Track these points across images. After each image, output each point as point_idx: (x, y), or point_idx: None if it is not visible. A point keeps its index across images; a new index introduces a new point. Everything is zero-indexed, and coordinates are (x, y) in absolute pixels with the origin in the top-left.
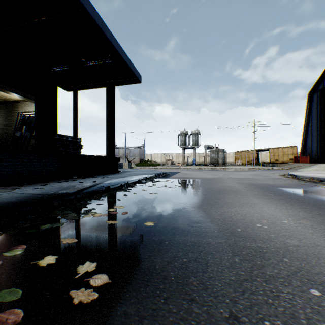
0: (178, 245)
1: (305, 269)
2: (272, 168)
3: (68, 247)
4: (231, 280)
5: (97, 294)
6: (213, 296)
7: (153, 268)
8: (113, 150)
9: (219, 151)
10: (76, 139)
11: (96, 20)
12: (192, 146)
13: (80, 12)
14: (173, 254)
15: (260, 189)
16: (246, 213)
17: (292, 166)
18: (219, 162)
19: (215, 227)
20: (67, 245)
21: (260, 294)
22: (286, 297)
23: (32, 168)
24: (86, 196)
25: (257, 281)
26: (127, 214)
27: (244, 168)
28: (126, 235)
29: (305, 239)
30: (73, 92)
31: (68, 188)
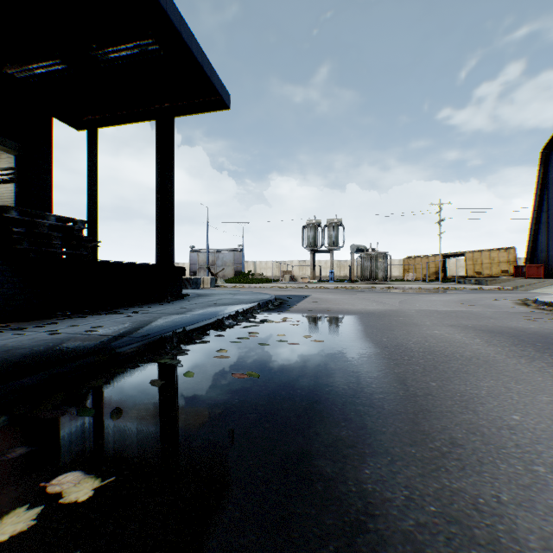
0: None
1: None
2: (481, 287)
3: None
4: None
5: None
6: None
7: None
8: (170, 250)
9: (378, 255)
10: (74, 223)
11: None
12: (328, 247)
13: None
14: None
15: (537, 351)
16: None
17: (516, 283)
18: (377, 276)
19: None
20: None
21: None
22: None
23: None
24: None
25: None
26: None
27: (426, 287)
28: None
29: None
30: (88, 131)
31: None
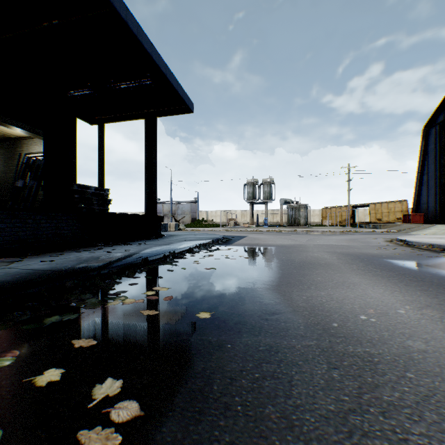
0: (246, 350)
1: (441, 392)
2: (374, 230)
3: (82, 353)
4: (330, 411)
5: (121, 437)
6: (303, 440)
7: (208, 389)
8: (154, 205)
9: (301, 207)
10: (103, 191)
11: (130, 24)
12: (263, 200)
13: (107, 12)
14: (239, 366)
15: (360, 262)
16: (343, 297)
17: (401, 228)
18: (300, 222)
19: (299, 320)
20: (80, 350)
21: (376, 436)
22: (419, 443)
23: (39, 232)
24: (113, 273)
25: (369, 412)
26: (171, 299)
27: (334, 230)
28: (169, 333)
29: (435, 340)
30: (99, 126)
31: (89, 260)
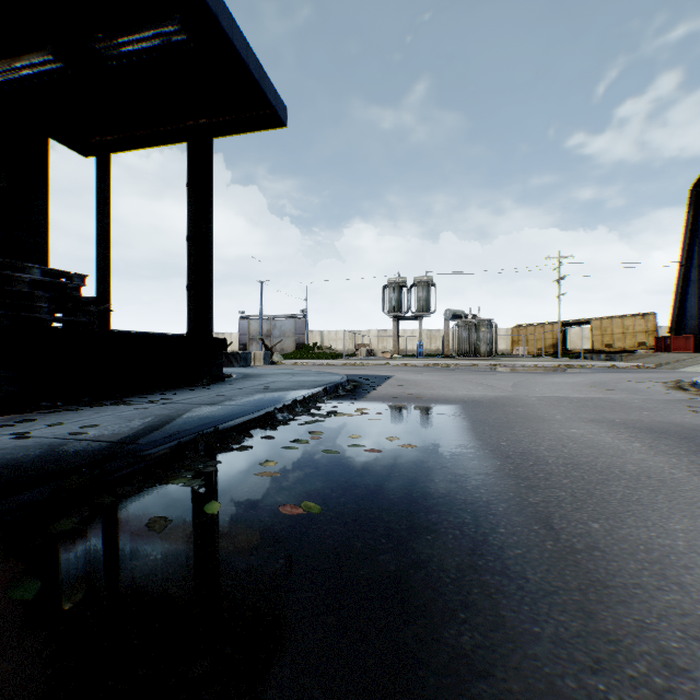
0: None
1: None
2: (615, 365)
3: None
4: None
5: None
6: None
7: None
8: (207, 317)
9: (481, 323)
10: (68, 279)
11: None
12: (415, 313)
13: None
14: None
15: None
16: None
17: (660, 360)
18: (479, 350)
19: None
20: None
21: None
22: None
23: None
24: None
25: None
26: None
27: (543, 365)
28: None
29: None
30: (98, 157)
31: None
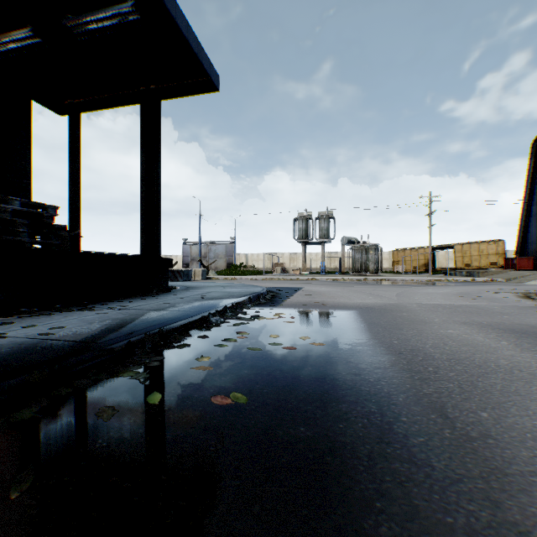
0: None
1: None
2: (474, 279)
3: None
4: None
5: None
6: None
7: None
8: (156, 241)
9: (369, 247)
10: (44, 209)
11: None
12: (319, 239)
13: None
14: None
15: None
16: None
17: (509, 275)
18: (369, 268)
19: None
20: None
21: None
22: None
23: None
24: None
25: None
26: None
27: (419, 279)
28: None
29: None
30: (70, 115)
31: None
